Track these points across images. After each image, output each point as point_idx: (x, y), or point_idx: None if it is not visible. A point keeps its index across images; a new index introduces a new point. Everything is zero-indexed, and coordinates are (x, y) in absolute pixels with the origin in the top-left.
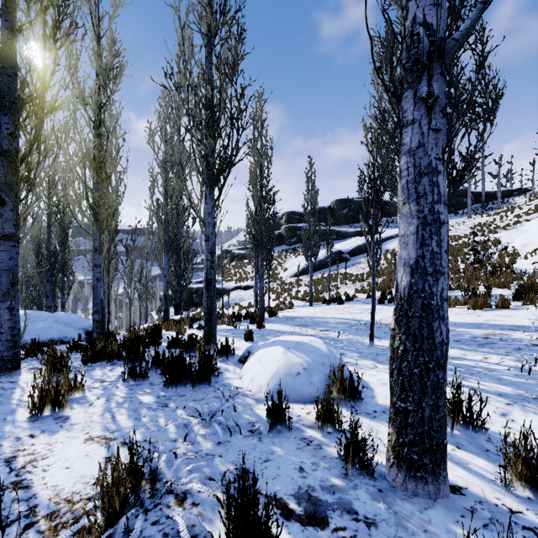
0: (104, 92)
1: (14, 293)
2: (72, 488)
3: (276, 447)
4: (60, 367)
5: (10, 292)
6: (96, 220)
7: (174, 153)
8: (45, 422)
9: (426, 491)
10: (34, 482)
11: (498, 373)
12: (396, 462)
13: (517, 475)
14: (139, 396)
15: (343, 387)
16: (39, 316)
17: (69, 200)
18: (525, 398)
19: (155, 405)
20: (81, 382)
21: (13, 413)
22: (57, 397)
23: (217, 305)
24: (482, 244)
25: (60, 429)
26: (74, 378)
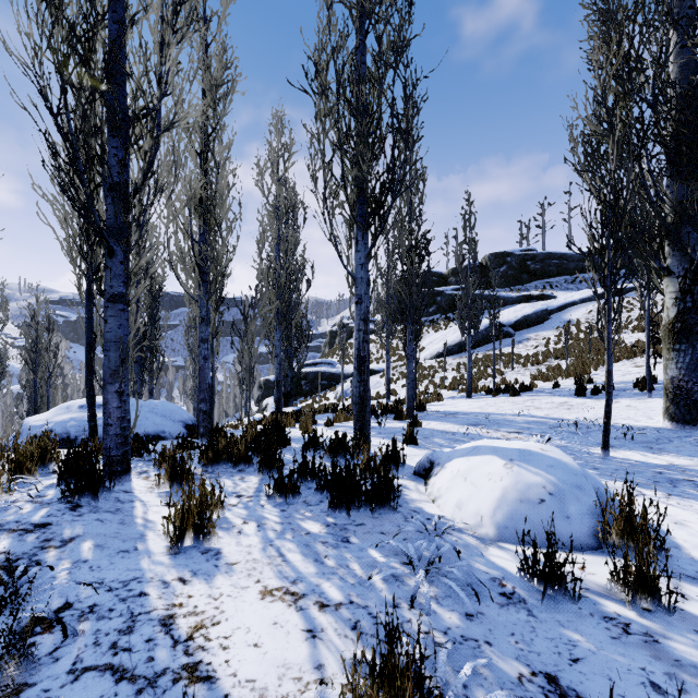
0: (214, 114)
1: (124, 373)
2: (280, 689)
3: (572, 632)
4: (181, 473)
5: (119, 370)
6: (202, 282)
7: (289, 195)
8: (191, 557)
9: None
10: (216, 669)
11: None
12: None
13: None
14: (300, 522)
15: (632, 528)
16: (131, 404)
17: (170, 257)
18: None
19: (332, 539)
20: (219, 498)
21: (143, 539)
22: (201, 520)
23: (333, 395)
24: None
25: (216, 570)
26: (211, 492)
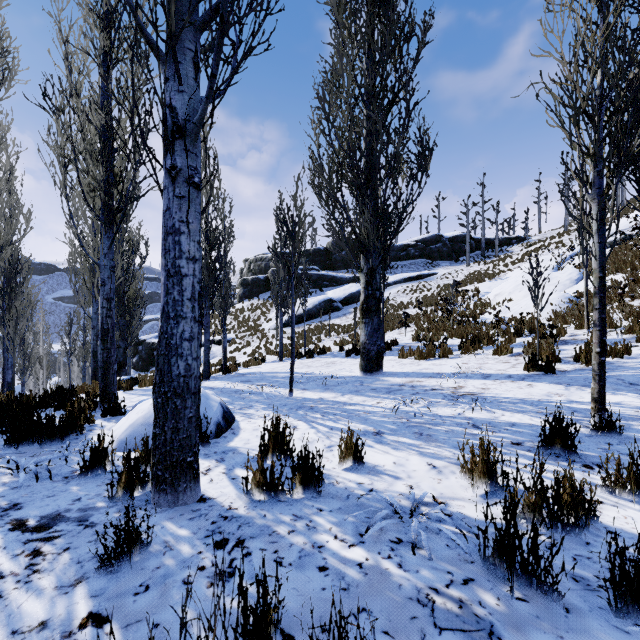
0: None
1: None
2: None
3: (77, 486)
4: None
5: None
6: None
7: None
8: None
9: (167, 501)
10: None
11: (371, 415)
12: (151, 481)
13: (256, 483)
14: None
15: None
16: None
17: None
18: (366, 433)
19: None
20: None
21: None
22: None
23: None
24: (464, 293)
25: None
26: None
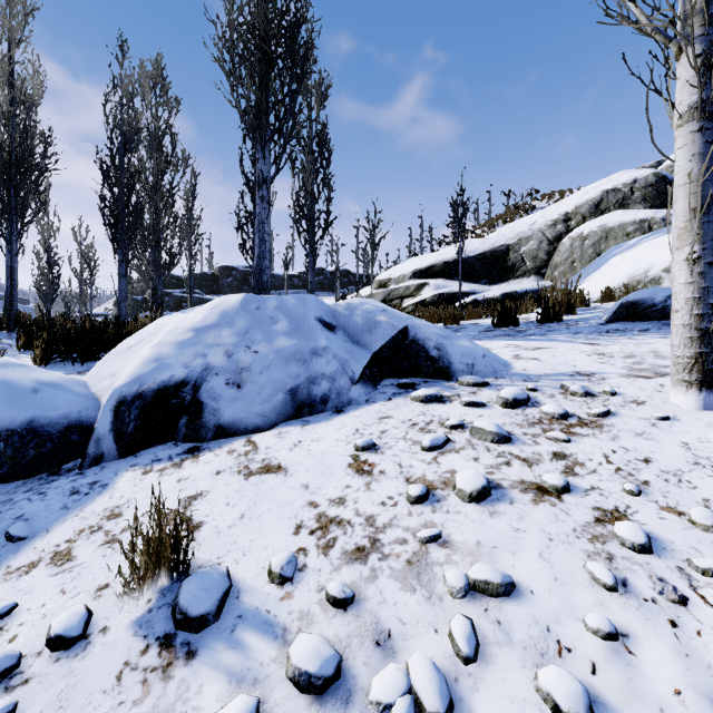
0: None
1: None
2: None
3: None
4: None
5: None
6: None
7: None
8: None
9: None
10: None
11: None
12: None
13: None
14: None
15: None
16: None
17: None
18: None
19: None
20: None
21: None
22: None
23: None
24: None
25: None
26: None
